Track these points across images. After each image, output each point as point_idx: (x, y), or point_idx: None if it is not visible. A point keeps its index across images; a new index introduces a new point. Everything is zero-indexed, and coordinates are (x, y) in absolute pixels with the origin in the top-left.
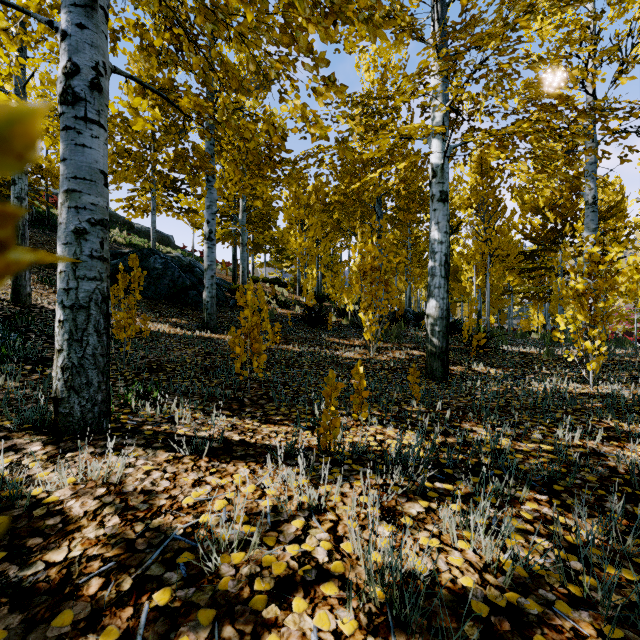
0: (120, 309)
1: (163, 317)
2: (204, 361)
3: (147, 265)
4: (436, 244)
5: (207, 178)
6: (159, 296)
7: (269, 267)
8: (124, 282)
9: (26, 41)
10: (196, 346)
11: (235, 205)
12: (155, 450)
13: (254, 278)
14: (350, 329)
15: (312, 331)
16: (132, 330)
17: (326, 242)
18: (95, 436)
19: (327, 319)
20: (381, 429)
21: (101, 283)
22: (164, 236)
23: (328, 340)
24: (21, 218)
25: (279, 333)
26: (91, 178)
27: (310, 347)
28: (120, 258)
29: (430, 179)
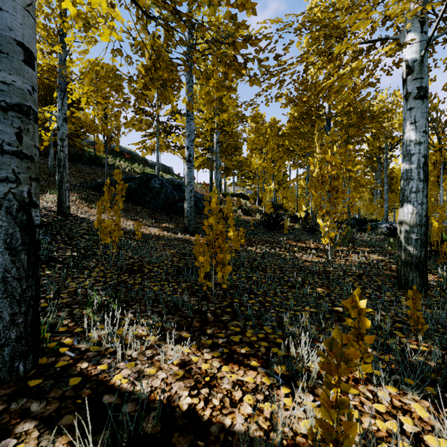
0: (128, 217)
1: (157, 223)
2: (179, 262)
3: (149, 185)
4: (412, 145)
5: (187, 113)
6: (157, 207)
7: (236, 186)
8: (109, 194)
9: (62, 24)
10: (175, 247)
11: (211, 140)
12: (54, 438)
13: (225, 193)
14: (303, 232)
15: (271, 234)
16: (116, 236)
17: (281, 162)
18: (2, 388)
19: (283, 224)
20: (397, 396)
21: (17, 186)
22: (166, 167)
23: (286, 243)
24: (63, 153)
25: (243, 236)
26: (1, 49)
27: (270, 249)
28: (133, 181)
29: (403, 77)
